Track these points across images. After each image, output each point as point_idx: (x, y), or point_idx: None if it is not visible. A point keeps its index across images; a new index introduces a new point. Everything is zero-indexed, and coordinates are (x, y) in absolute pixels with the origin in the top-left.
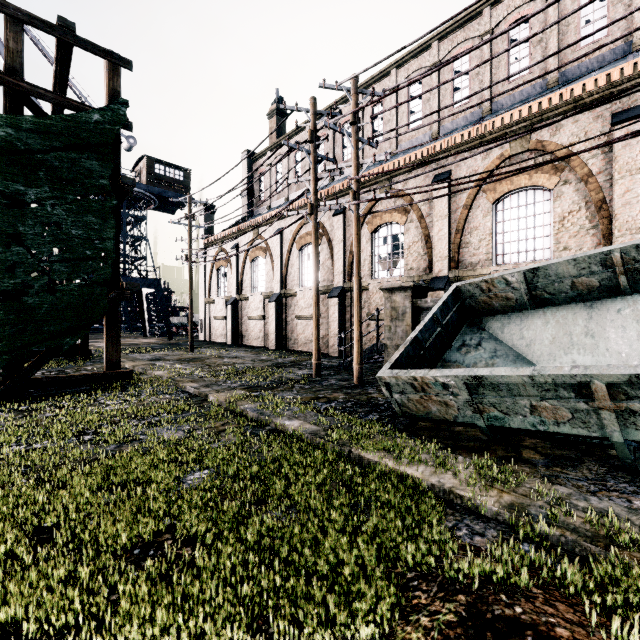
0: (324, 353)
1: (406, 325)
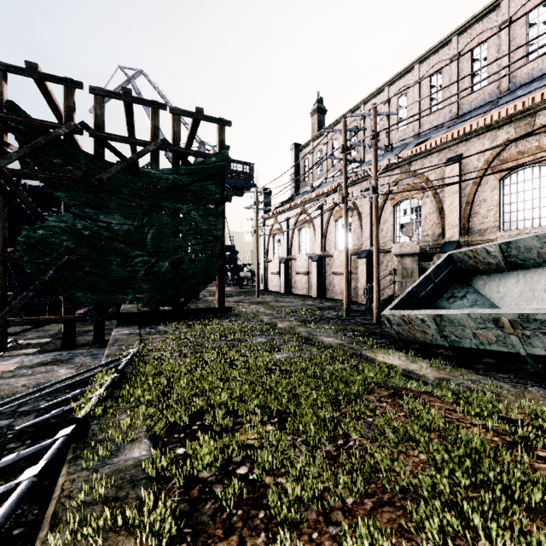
0: (355, 301)
1: (413, 281)
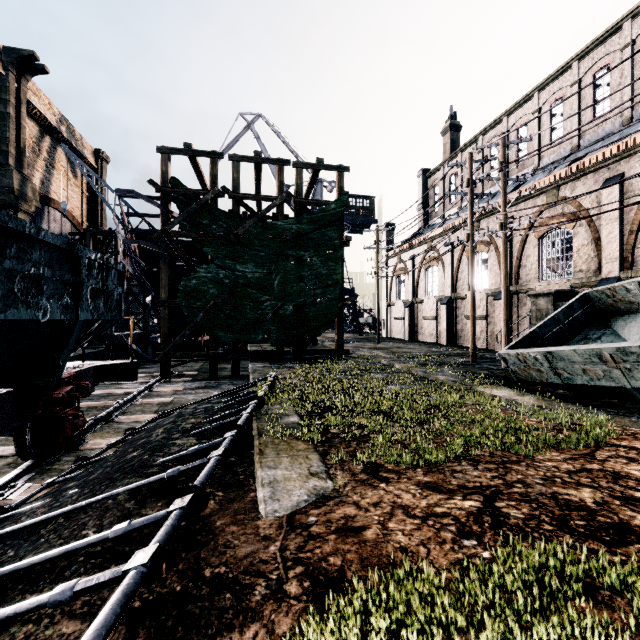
0: (491, 349)
1: None
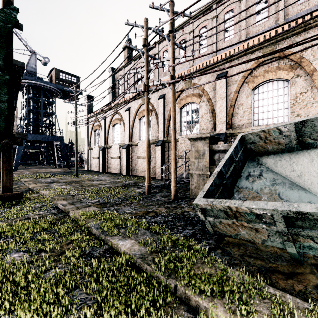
0: (153, 177)
1: (205, 161)
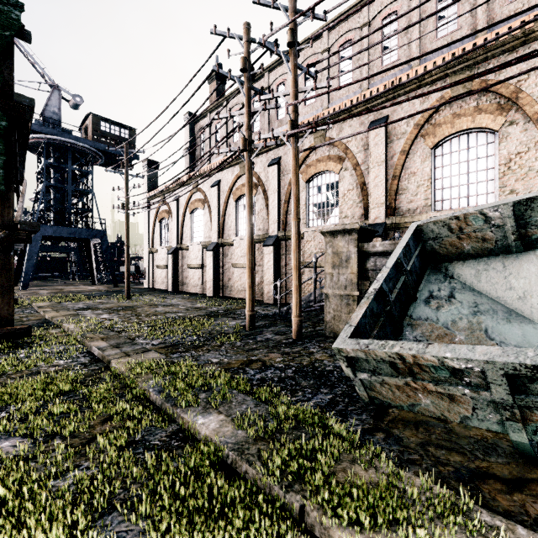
0: (259, 300)
1: (351, 272)
